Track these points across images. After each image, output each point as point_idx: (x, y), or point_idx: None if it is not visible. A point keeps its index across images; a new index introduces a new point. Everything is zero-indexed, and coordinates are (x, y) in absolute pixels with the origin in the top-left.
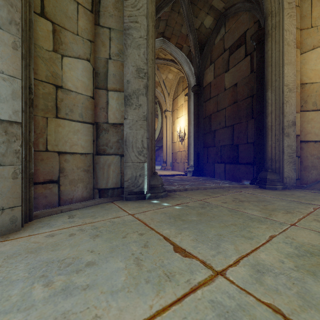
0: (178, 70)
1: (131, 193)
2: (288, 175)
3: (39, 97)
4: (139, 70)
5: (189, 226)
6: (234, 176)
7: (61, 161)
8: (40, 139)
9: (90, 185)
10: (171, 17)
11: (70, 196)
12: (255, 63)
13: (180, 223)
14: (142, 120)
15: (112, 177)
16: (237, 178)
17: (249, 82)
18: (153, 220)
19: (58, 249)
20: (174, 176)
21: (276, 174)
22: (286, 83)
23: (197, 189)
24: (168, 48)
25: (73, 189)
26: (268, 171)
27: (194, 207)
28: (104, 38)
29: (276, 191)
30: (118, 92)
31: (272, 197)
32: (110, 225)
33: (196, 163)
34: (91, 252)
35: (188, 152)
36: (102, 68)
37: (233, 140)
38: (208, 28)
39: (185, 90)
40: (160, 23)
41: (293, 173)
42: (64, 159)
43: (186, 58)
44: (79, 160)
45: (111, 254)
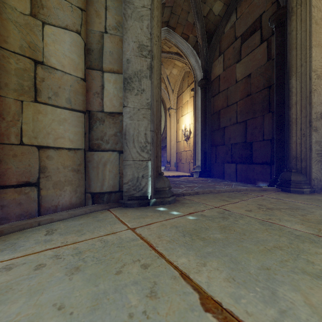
0: (184, 63)
1: (131, 198)
2: (316, 176)
3: (10, 73)
4: (142, 47)
5: (215, 251)
6: (247, 177)
7: (42, 158)
8: (12, 128)
9: (81, 188)
10: (177, 4)
11: (54, 202)
12: (273, 49)
13: (200, 244)
14: (146, 108)
15: (108, 178)
16: (251, 179)
17: (265, 72)
18: (161, 238)
19: (5, 301)
20: (179, 177)
21: (302, 175)
22: (314, 69)
23: (209, 193)
24: (173, 39)
25: (58, 193)
26: (292, 172)
27: (212, 217)
28: (99, 7)
29: (305, 195)
30: (116, 74)
31: (305, 203)
32: (100, 248)
33: (203, 163)
34: (58, 310)
35: (195, 151)
36: (96, 43)
37: (246, 137)
38: (217, 15)
39: (190, 85)
40: (164, 11)
41: (321, 174)
42: (46, 155)
43: (193, 50)
44: (66, 157)
45: (92, 316)
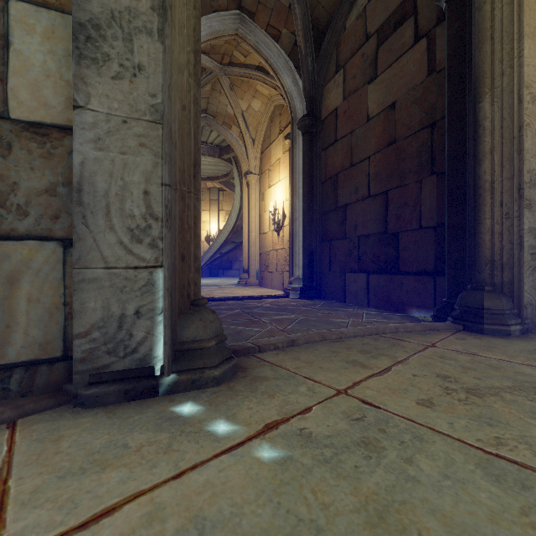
0: (272, 88)
1: (101, 377)
2: (530, 300)
3: None
4: None
5: None
6: (389, 299)
7: None
8: None
9: None
10: None
11: None
12: (440, 51)
13: None
14: (147, 120)
15: (25, 321)
16: (396, 303)
17: (424, 96)
18: None
19: None
20: (263, 299)
21: (505, 297)
22: (527, 81)
23: (320, 341)
24: (251, 36)
25: None
26: (485, 291)
27: (333, 445)
28: None
29: (517, 342)
30: (52, 10)
31: None
32: None
33: (307, 272)
34: None
35: (292, 250)
36: None
37: (387, 223)
38: None
39: (284, 130)
40: None
41: None
42: None
43: (288, 60)
44: None
45: None
